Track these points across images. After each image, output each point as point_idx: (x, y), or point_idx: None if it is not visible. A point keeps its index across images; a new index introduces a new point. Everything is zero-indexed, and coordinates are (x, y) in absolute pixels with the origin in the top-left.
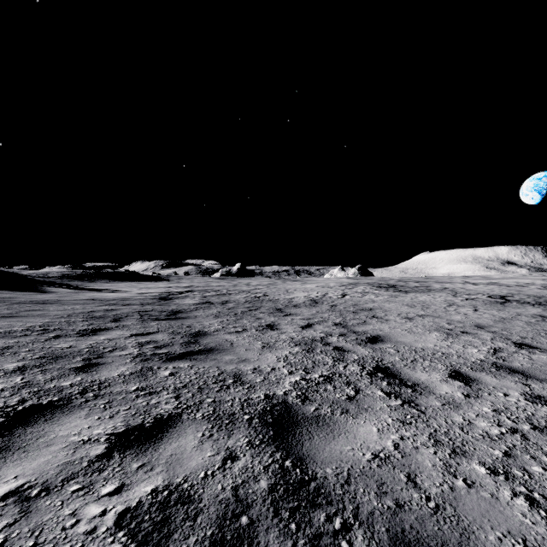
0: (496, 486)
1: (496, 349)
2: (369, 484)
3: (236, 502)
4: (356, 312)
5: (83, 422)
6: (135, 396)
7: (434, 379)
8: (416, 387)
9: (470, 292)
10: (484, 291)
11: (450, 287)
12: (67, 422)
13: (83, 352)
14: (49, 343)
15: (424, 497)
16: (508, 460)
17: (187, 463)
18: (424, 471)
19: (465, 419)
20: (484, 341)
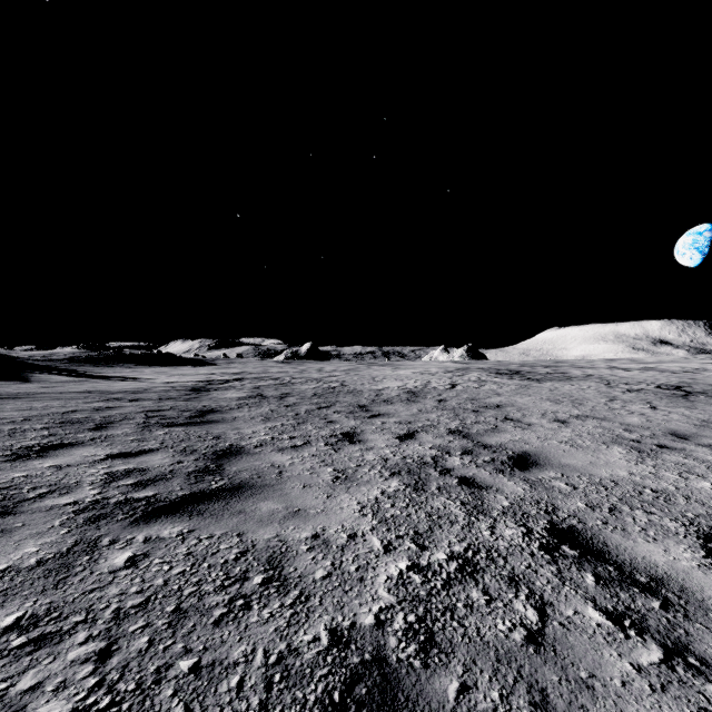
0: None
1: None
2: None
3: None
4: (478, 411)
5: None
6: None
7: (683, 561)
8: (664, 591)
9: (627, 381)
10: (645, 380)
11: (596, 374)
12: None
13: None
14: None
15: None
16: None
17: None
18: None
19: None
20: (707, 464)
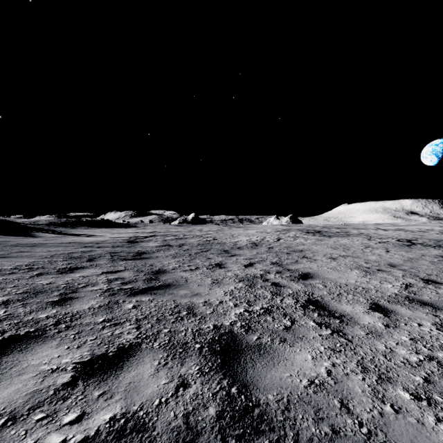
0: (420, 412)
1: (407, 285)
2: (307, 410)
3: (187, 430)
4: (289, 253)
5: (54, 352)
6: (102, 327)
7: (357, 310)
8: (343, 318)
9: (382, 237)
10: (393, 236)
11: (365, 232)
12: (39, 352)
13: (60, 288)
14: (32, 279)
15: (357, 423)
16: (429, 386)
17: (144, 391)
18: (355, 397)
19: (387, 347)
20: (396, 277)
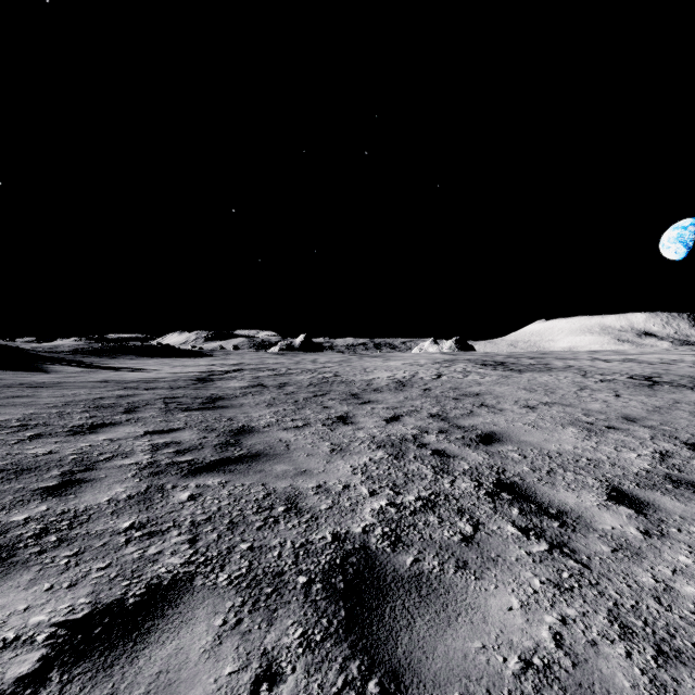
0: None
1: (663, 454)
2: None
3: None
4: (458, 398)
5: (19, 598)
6: (125, 539)
7: (588, 502)
8: (565, 518)
9: (603, 372)
10: (621, 371)
11: (576, 365)
12: None
13: (65, 461)
14: (20, 446)
15: None
16: None
17: (185, 694)
18: None
19: (657, 579)
20: (642, 441)
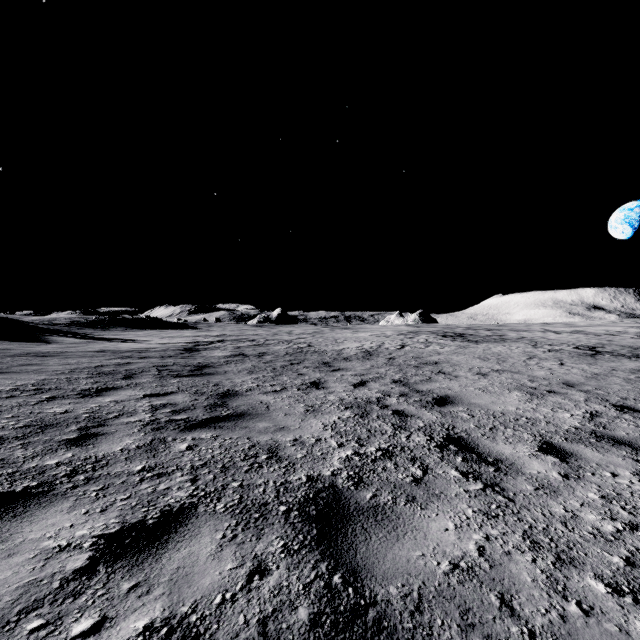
0: (623, 614)
1: (592, 414)
2: (449, 611)
3: None
4: (419, 366)
5: (64, 518)
6: (139, 479)
7: (521, 453)
8: (500, 464)
9: (552, 342)
10: (569, 341)
11: (529, 336)
12: (42, 519)
13: (80, 419)
14: (39, 406)
15: (526, 633)
16: (633, 571)
17: (199, 581)
18: (522, 589)
19: (567, 509)
20: (576, 403)
